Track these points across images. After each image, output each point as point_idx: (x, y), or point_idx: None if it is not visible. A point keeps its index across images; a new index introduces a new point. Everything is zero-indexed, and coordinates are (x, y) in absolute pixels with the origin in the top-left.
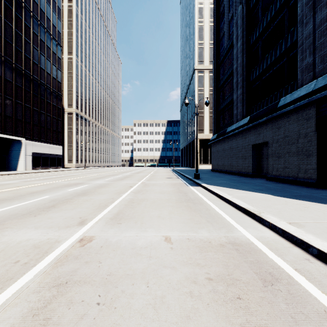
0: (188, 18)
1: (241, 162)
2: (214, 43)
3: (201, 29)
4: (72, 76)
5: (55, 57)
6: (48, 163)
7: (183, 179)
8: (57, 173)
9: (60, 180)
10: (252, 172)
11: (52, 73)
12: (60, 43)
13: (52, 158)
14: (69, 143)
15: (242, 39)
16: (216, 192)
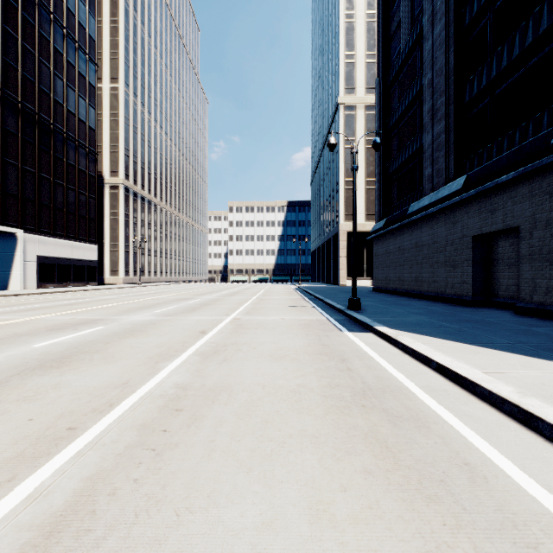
0: (326, 13)
1: (445, 274)
2: (379, 45)
3: (350, 30)
4: (118, 121)
5: (84, 83)
6: (70, 275)
7: (324, 309)
8: (77, 295)
9: (58, 312)
10: (472, 296)
11: (79, 111)
12: (94, 58)
13: (78, 266)
14: (113, 241)
15: (447, 16)
16: (439, 363)
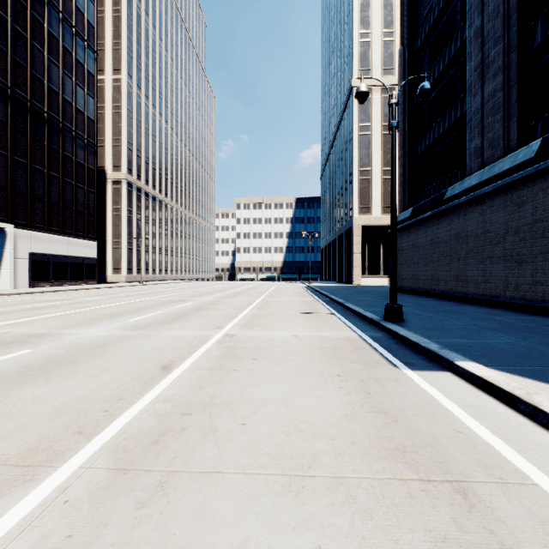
0: None
1: (503, 272)
2: (404, 8)
3: (365, 6)
4: (121, 114)
5: (82, 71)
6: (66, 274)
7: (348, 318)
8: (62, 295)
9: (2, 322)
10: None
11: (76, 101)
12: (93, 45)
13: (75, 264)
14: (115, 238)
15: None
16: None
